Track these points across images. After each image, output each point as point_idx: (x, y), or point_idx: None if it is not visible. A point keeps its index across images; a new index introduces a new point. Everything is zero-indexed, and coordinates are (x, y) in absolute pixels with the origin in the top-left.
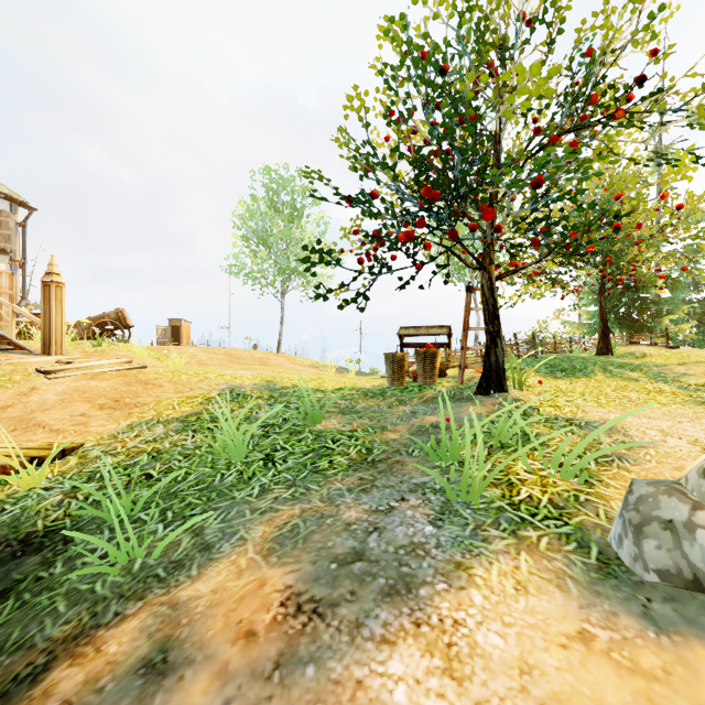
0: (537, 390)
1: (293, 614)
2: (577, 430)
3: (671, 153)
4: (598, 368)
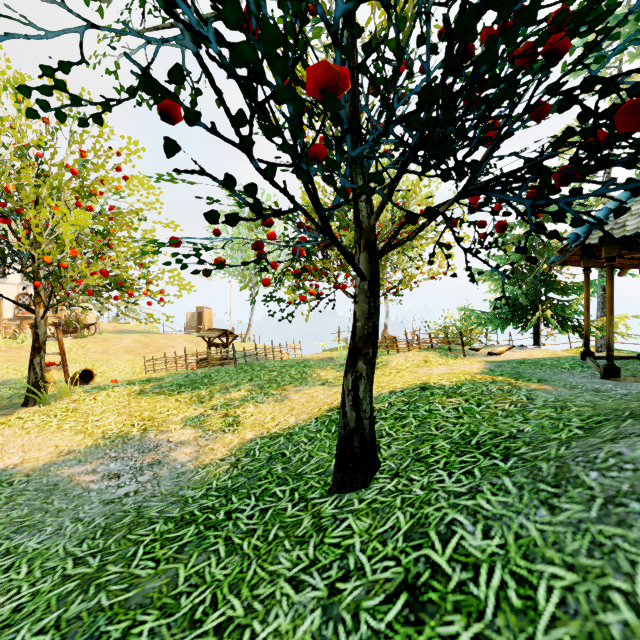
0: (58, 406)
1: None
2: None
3: None
4: (231, 384)
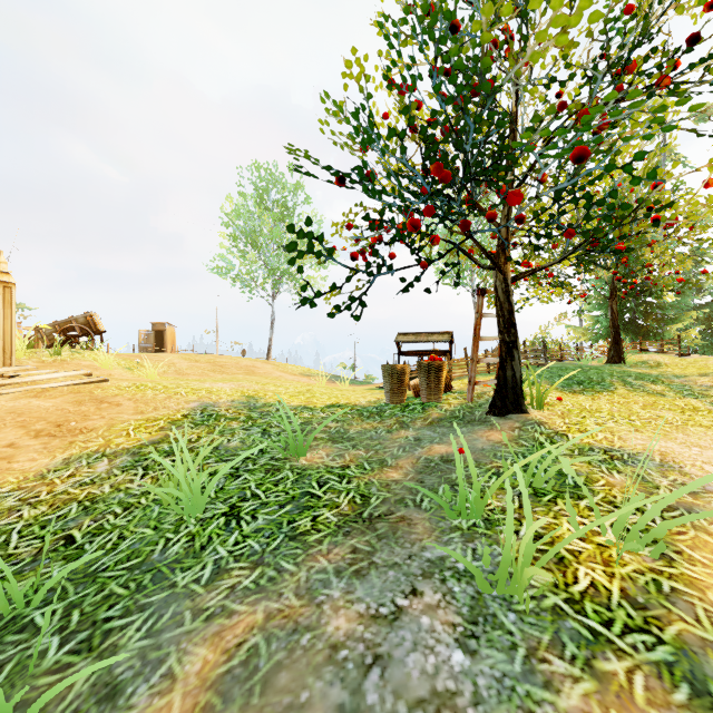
0: (558, 409)
1: None
2: (622, 466)
3: (675, 154)
4: (617, 380)
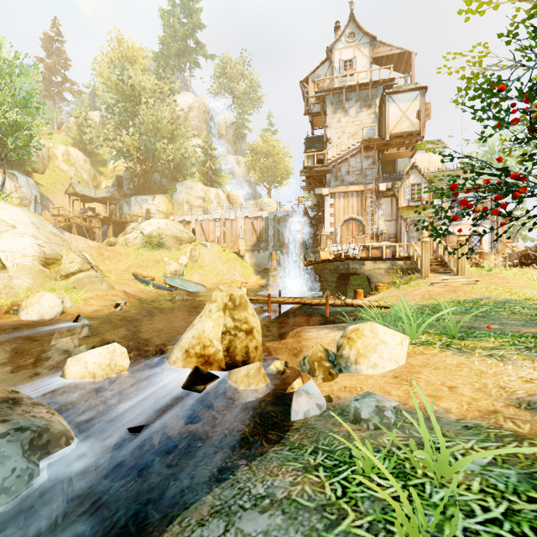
0: None
1: (334, 326)
2: (512, 347)
3: None
4: None
